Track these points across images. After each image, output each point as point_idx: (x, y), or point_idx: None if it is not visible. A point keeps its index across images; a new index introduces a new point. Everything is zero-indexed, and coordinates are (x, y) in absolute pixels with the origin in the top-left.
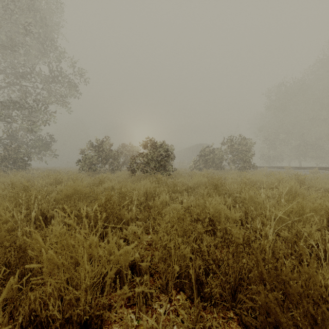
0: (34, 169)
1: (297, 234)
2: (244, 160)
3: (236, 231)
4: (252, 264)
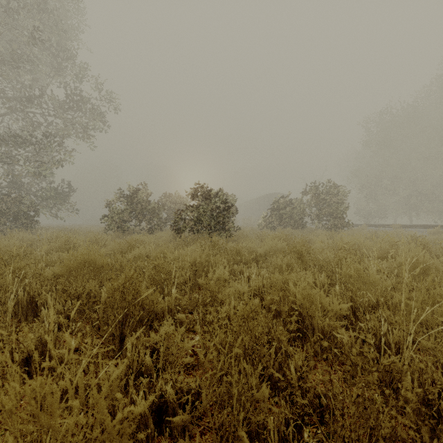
0: (43, 229)
1: None
2: (335, 215)
3: (342, 333)
4: (404, 436)
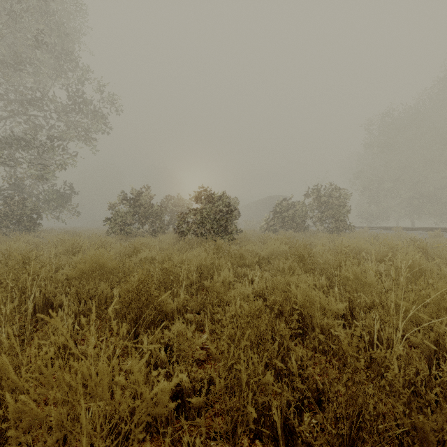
0: (45, 231)
1: (438, 340)
2: (337, 218)
3: (339, 331)
4: (385, 409)
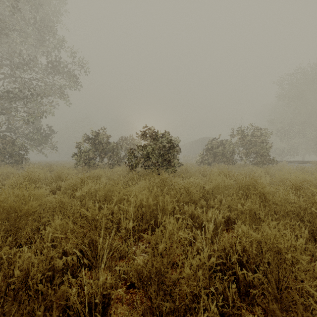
0: (30, 164)
1: None
2: (262, 153)
3: None
4: None
